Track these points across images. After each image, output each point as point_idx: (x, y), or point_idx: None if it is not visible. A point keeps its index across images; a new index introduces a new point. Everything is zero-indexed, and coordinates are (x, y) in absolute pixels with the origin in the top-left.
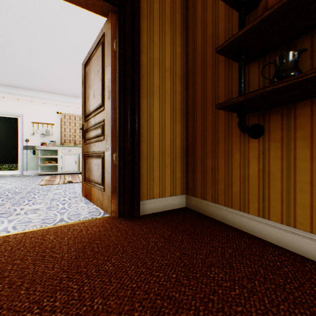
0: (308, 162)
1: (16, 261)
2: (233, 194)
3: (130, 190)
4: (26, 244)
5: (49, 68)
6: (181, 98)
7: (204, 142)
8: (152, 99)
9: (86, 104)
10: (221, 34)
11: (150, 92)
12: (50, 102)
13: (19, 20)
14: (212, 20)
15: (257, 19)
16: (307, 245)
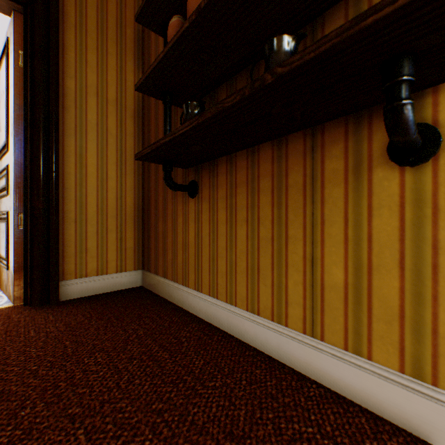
0: (225, 225)
1: None
2: (178, 265)
3: (43, 266)
4: None
5: None
6: (136, 141)
7: (157, 201)
8: (86, 140)
9: None
10: None
11: (82, 131)
12: None
13: None
14: (163, 46)
15: (157, 60)
16: (224, 316)
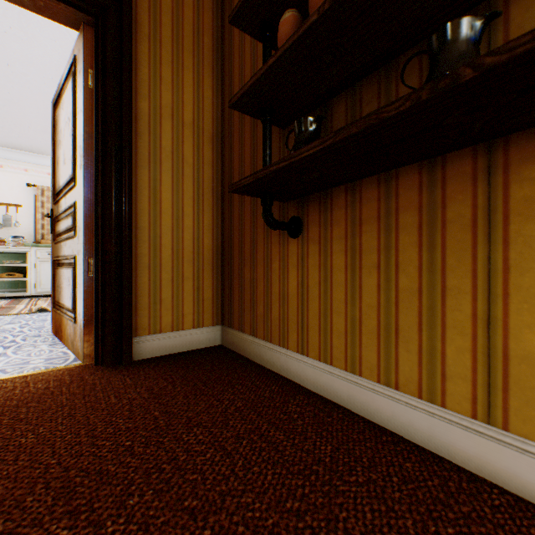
0: (343, 272)
1: None
2: (272, 321)
3: (115, 319)
4: None
5: (3, 104)
6: (214, 171)
7: (242, 242)
8: (160, 171)
9: (56, 174)
10: None
11: (156, 160)
12: (12, 166)
13: None
14: (250, 54)
15: (264, 67)
16: (342, 388)
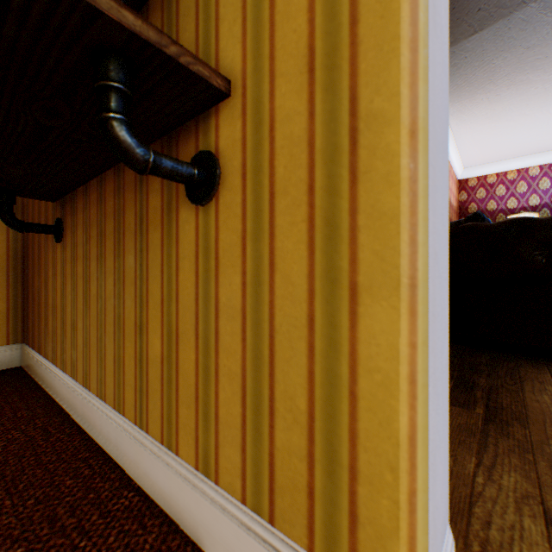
0: (83, 281)
1: None
2: (50, 336)
3: None
4: None
5: None
6: None
7: (35, 246)
8: None
9: None
10: None
11: None
12: None
13: None
14: None
15: None
16: (80, 405)
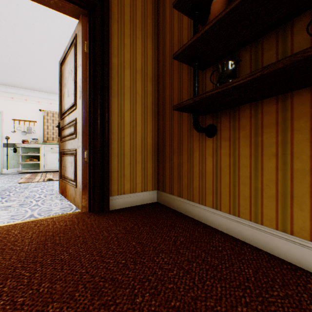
0: (248, 159)
1: None
2: (194, 188)
3: (100, 186)
4: None
5: (29, 65)
6: (153, 98)
7: (172, 140)
8: (123, 99)
9: (62, 102)
10: (185, 41)
11: (121, 93)
12: (32, 99)
13: None
14: (178, 27)
15: (201, 31)
16: (247, 231)
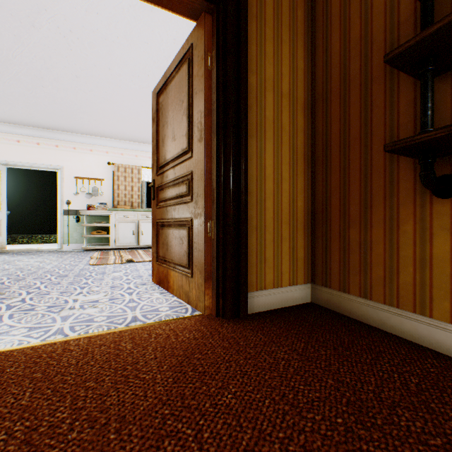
0: None
1: (89, 383)
2: (400, 285)
3: (233, 276)
4: (96, 355)
5: (99, 102)
6: (305, 137)
7: (345, 204)
8: (264, 140)
9: (159, 150)
10: (378, 36)
11: (261, 129)
12: (98, 149)
13: (65, 35)
14: (359, 15)
15: None
16: None
